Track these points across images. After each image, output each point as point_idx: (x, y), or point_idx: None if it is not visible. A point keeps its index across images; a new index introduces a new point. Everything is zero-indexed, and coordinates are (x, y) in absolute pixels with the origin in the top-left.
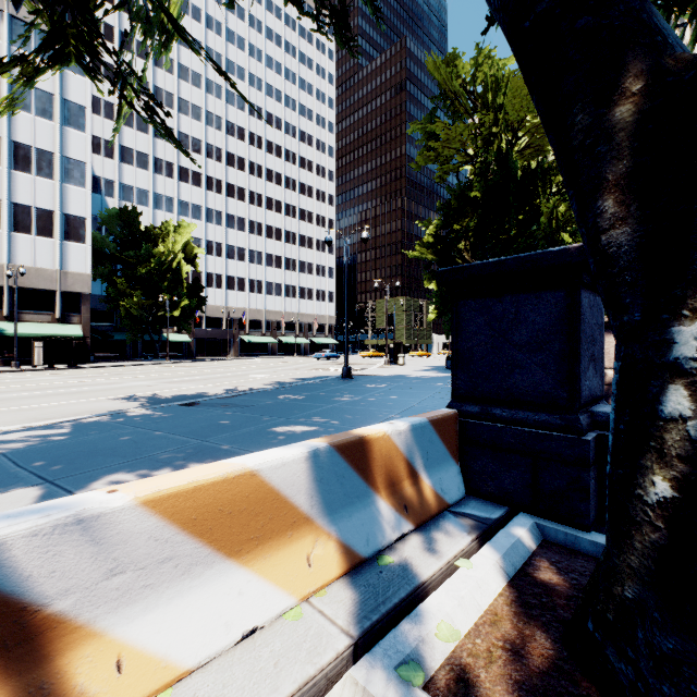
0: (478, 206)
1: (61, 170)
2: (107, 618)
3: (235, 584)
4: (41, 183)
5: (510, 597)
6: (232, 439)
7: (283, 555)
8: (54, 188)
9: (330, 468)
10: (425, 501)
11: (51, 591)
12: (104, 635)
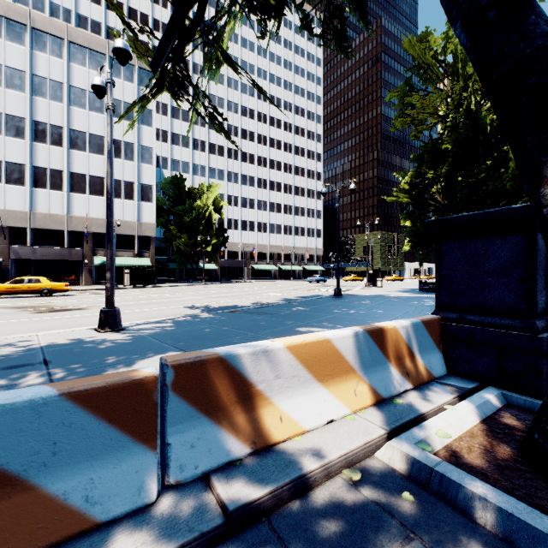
0: (449, 156)
1: (138, 154)
2: (275, 397)
3: (322, 396)
4: (127, 164)
5: (482, 427)
6: (274, 333)
7: (342, 387)
8: (134, 167)
9: (364, 343)
10: (419, 372)
11: (258, 380)
12: (274, 404)
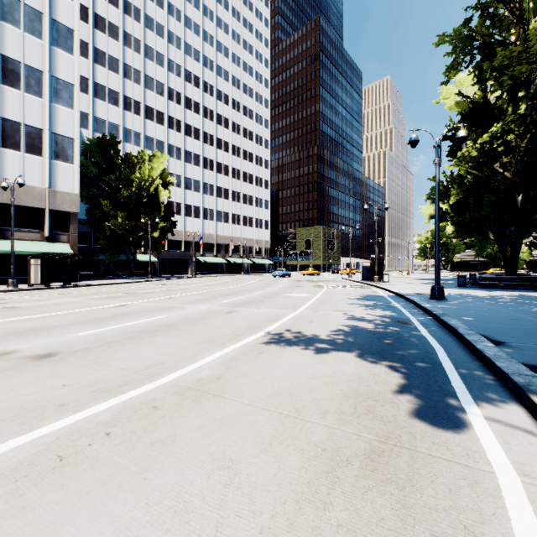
0: None
1: (50, 89)
2: None
3: None
4: (30, 100)
5: None
6: None
7: None
8: (43, 107)
9: None
10: None
11: None
12: None
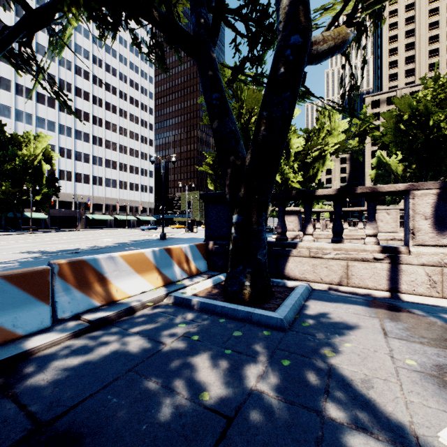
0: None
1: None
2: (114, 280)
3: (139, 280)
4: None
5: (213, 286)
6: None
7: (151, 276)
8: None
9: (163, 255)
10: (193, 270)
11: (104, 272)
12: (113, 284)
